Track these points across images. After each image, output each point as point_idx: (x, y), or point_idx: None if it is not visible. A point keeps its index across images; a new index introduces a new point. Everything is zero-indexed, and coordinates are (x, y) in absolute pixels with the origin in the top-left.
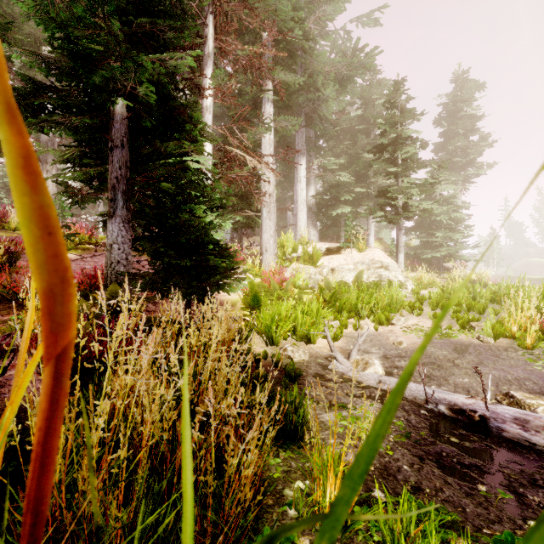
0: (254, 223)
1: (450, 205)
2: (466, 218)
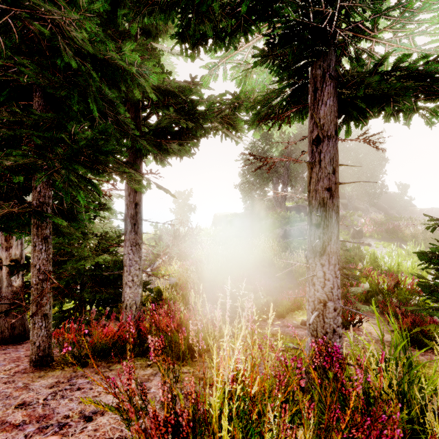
0: None
1: None
2: None
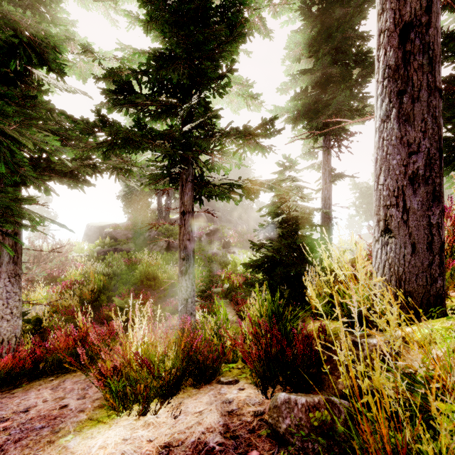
0: None
1: None
2: None
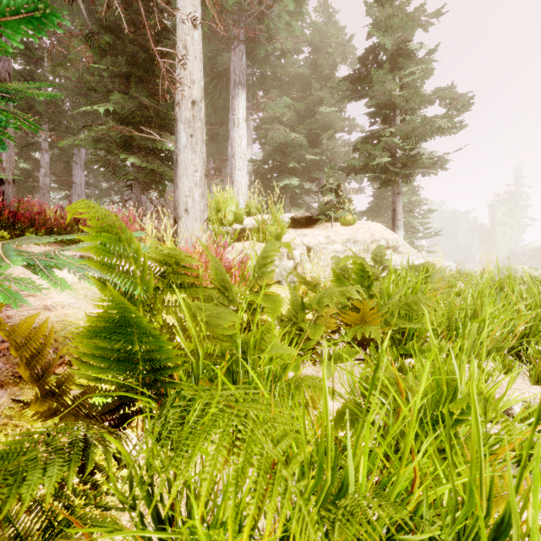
0: (164, 179)
1: (406, 187)
2: (423, 203)
